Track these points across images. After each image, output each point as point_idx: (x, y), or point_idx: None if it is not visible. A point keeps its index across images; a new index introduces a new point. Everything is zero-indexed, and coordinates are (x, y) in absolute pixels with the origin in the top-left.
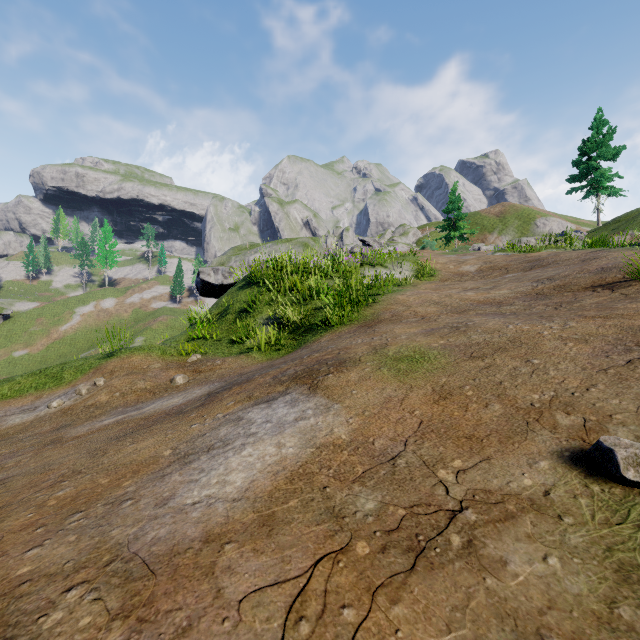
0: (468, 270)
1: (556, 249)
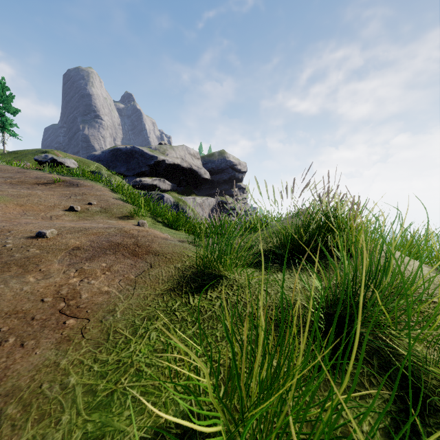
0: None
1: None
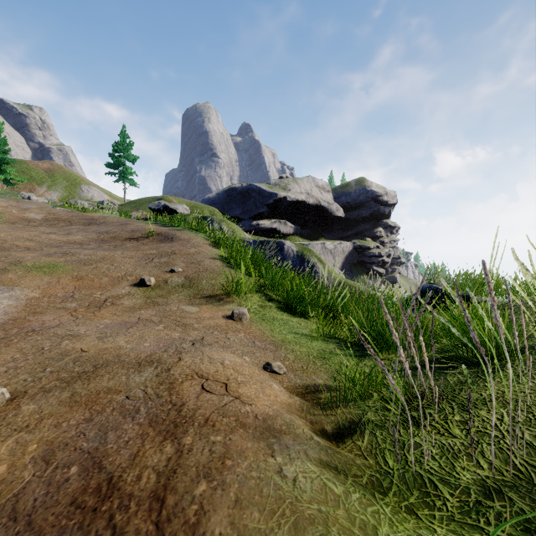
0: (34, 217)
1: (103, 214)
